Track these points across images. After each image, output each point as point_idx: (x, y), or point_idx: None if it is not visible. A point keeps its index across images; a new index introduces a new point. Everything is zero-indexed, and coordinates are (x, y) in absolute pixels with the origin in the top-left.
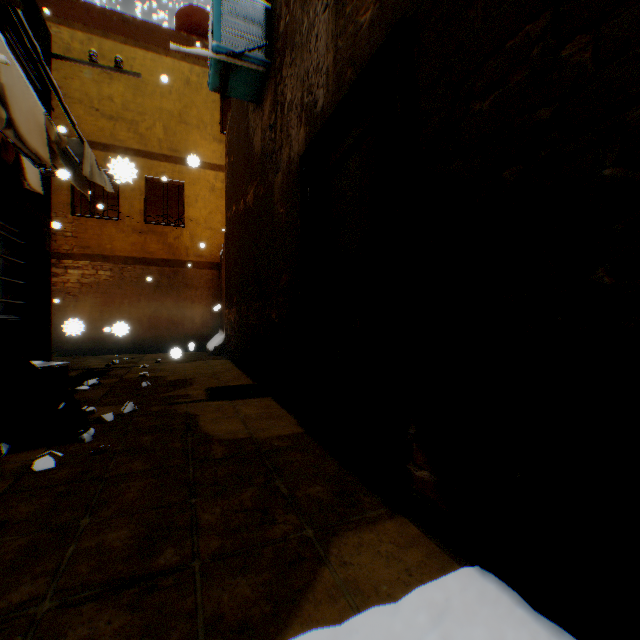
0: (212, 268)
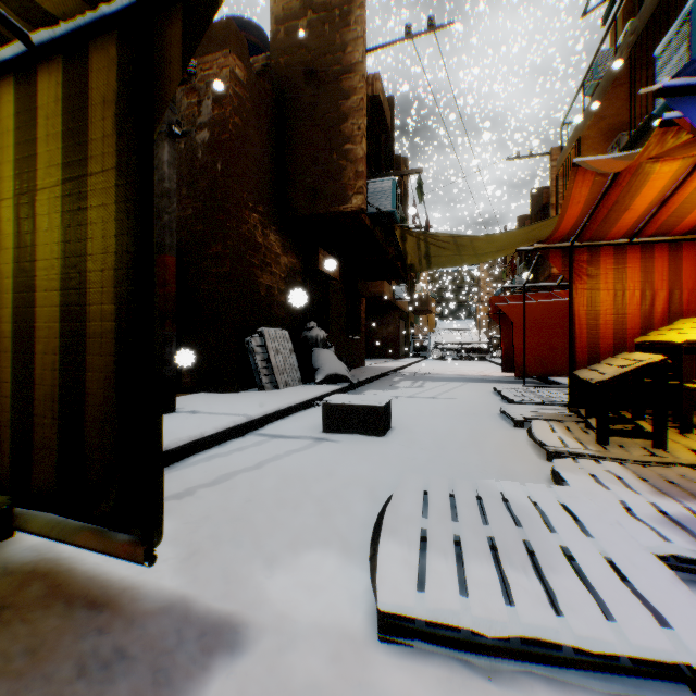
0: None
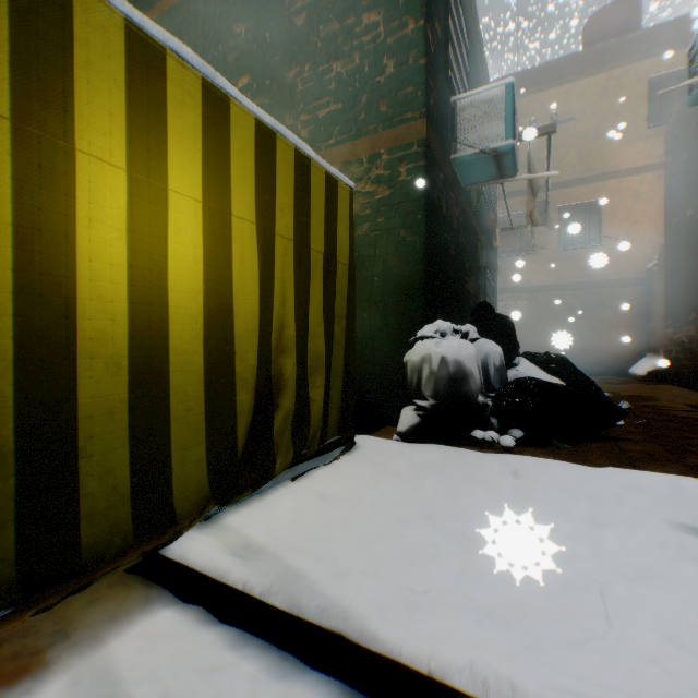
0: (634, 284)
